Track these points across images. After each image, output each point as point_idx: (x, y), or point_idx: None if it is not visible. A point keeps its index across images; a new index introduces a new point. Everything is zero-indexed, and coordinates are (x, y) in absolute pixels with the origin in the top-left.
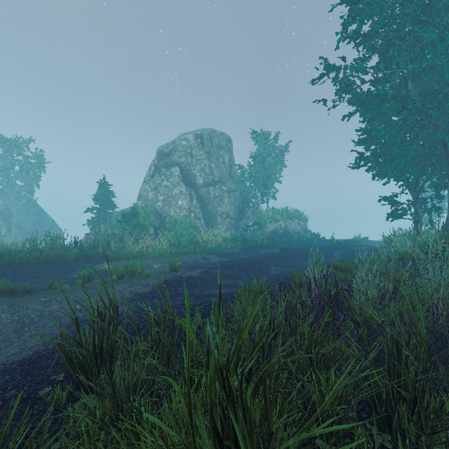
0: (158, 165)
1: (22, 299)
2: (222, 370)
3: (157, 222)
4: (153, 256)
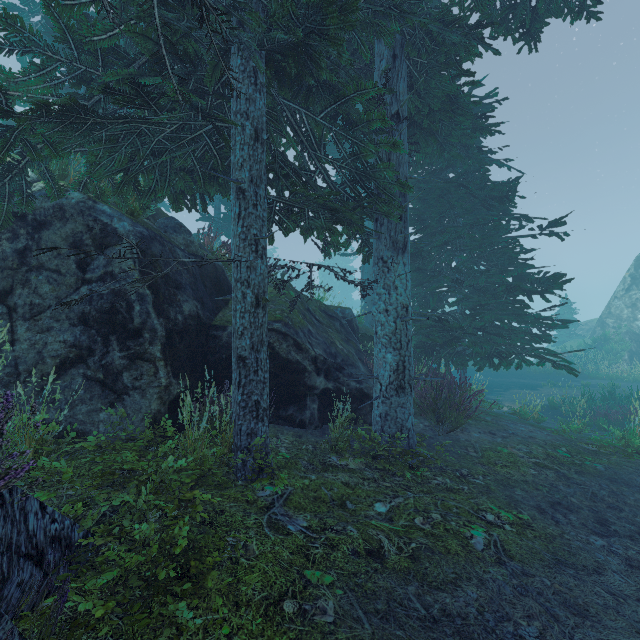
0: (635, 275)
1: (561, 388)
2: (639, 398)
3: (633, 346)
4: (628, 380)
